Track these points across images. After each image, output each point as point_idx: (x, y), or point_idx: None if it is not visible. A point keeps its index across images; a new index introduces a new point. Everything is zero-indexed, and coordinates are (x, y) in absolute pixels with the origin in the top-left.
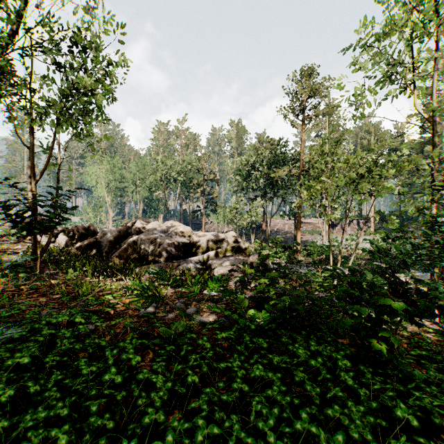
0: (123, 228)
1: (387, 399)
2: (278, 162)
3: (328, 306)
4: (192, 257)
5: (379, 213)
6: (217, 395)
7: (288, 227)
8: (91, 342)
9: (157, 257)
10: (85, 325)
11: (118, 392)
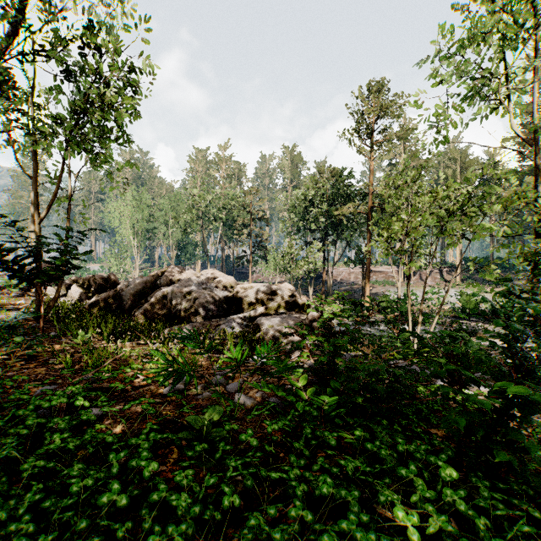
0: (150, 278)
1: (520, 536)
2: (342, 197)
3: (412, 381)
4: (236, 314)
5: (467, 259)
6: (266, 530)
7: (355, 277)
8: (94, 435)
9: (191, 314)
10: (89, 410)
11: (120, 523)
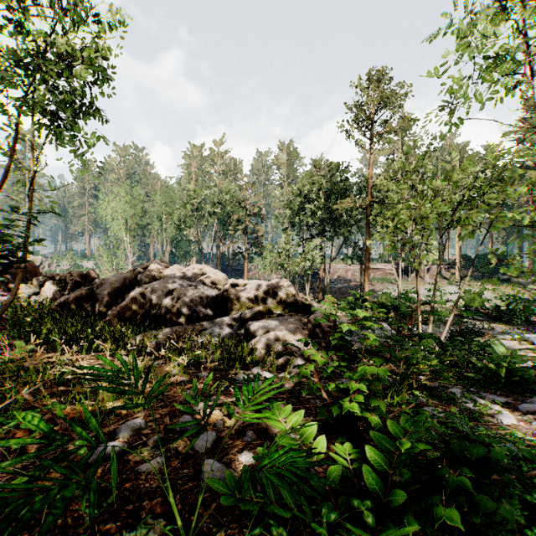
0: (130, 275)
1: None
2: (340, 192)
3: (472, 423)
4: (226, 315)
5: (465, 256)
6: None
7: (352, 274)
8: None
9: (174, 316)
10: None
11: None
